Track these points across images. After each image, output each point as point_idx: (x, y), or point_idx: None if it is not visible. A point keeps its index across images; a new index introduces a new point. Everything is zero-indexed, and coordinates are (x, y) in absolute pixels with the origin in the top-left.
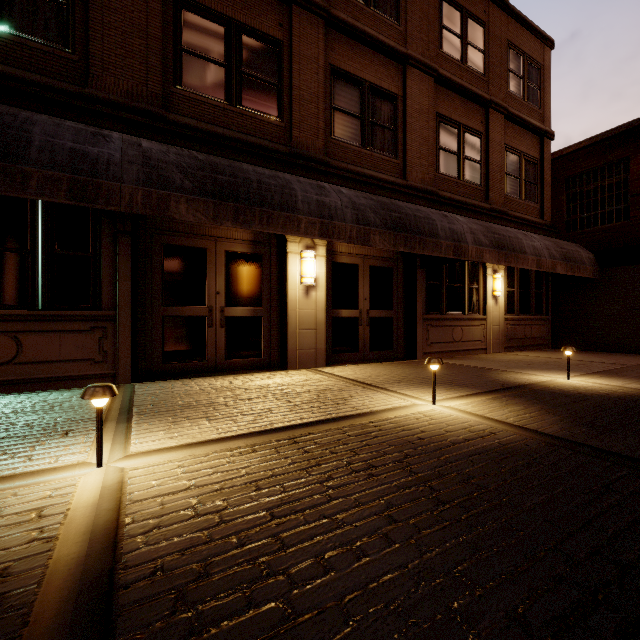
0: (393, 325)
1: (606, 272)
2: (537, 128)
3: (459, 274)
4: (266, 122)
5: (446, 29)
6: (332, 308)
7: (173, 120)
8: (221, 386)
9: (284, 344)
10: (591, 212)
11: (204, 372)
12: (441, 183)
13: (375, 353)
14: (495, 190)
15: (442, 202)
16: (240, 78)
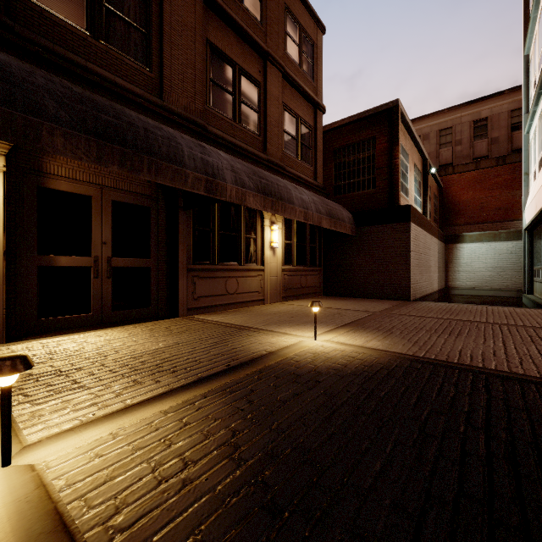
0: (151, 277)
1: (360, 230)
2: (311, 97)
3: (235, 222)
4: None
5: None
6: (39, 253)
7: None
8: None
9: None
10: (351, 180)
11: None
12: (213, 119)
13: (122, 313)
14: (273, 143)
15: (211, 138)
16: None
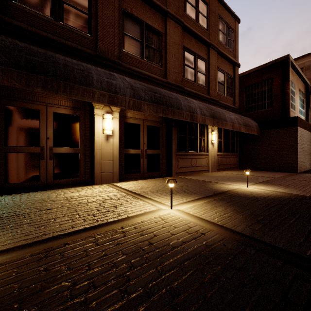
0: (160, 158)
1: (263, 132)
2: (232, 60)
3: (195, 131)
4: (80, 35)
5: (188, 2)
6: (124, 148)
7: (8, 22)
8: (38, 199)
9: (93, 169)
10: (256, 103)
11: (37, 188)
12: (185, 83)
13: (150, 173)
14: (212, 89)
15: (185, 93)
16: (62, 5)
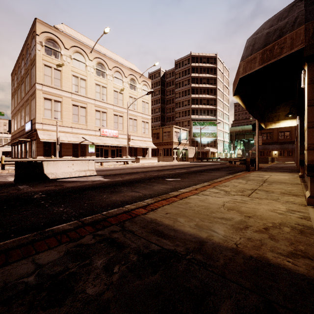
0: None
1: None
2: None
3: None
4: None
5: None
6: None
7: None
8: None
9: None
10: None
11: None
12: None
13: None
14: None
15: None
16: None
